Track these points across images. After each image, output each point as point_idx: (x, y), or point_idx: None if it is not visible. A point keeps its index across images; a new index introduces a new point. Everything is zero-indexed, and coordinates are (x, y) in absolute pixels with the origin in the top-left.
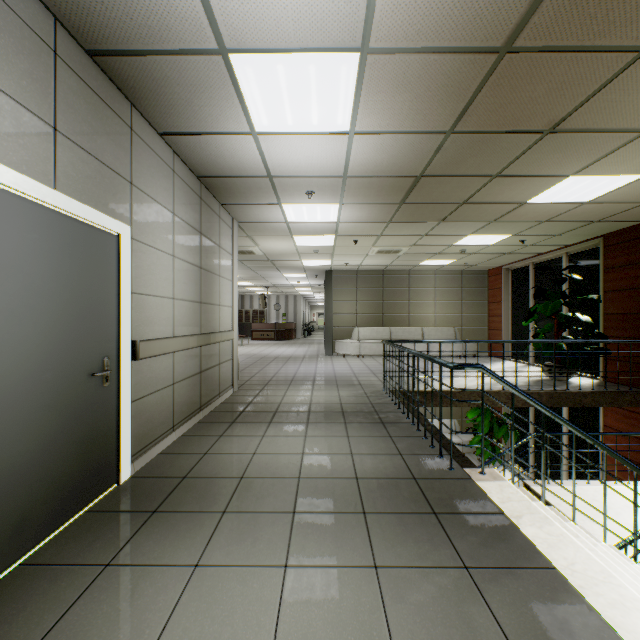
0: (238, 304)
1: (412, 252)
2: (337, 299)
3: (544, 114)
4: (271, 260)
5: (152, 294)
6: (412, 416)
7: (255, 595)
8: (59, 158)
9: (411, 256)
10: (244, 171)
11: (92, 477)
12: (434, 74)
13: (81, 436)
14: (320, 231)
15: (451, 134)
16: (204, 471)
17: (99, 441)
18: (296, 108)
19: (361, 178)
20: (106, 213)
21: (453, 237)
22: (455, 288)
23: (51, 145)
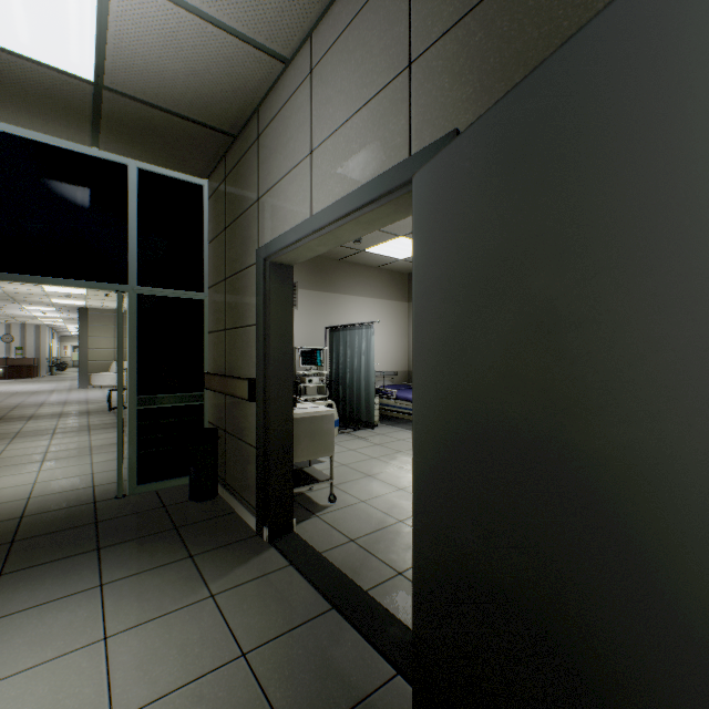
0: None
1: None
2: (94, 335)
3: None
4: (12, 296)
5: None
6: None
7: (40, 442)
8: None
9: None
10: None
11: None
12: None
13: None
14: None
15: None
16: None
17: None
18: None
19: None
20: None
21: None
22: None
23: None
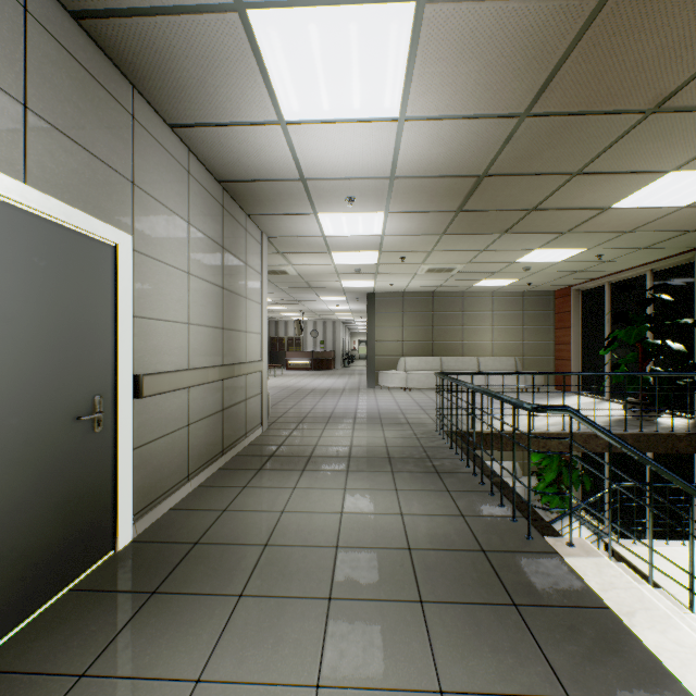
0: (272, 331)
1: (467, 270)
2: (381, 325)
3: (650, 86)
4: (307, 281)
5: (161, 318)
6: (473, 465)
7: None
8: (31, 144)
9: (466, 275)
10: (272, 173)
11: (78, 546)
12: (511, 31)
13: (62, 496)
14: (362, 246)
15: (526, 118)
16: (220, 535)
17: (88, 500)
18: (333, 86)
19: (411, 179)
20: (98, 217)
21: (517, 252)
22: (516, 312)
23: (19, 126)
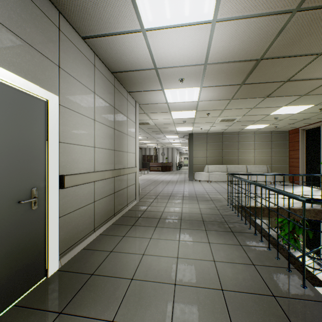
0: (143, 153)
1: (242, 120)
2: (195, 149)
3: None
4: (159, 128)
5: (77, 143)
6: (254, 229)
7: None
8: None
9: (241, 123)
10: (139, 65)
11: (20, 278)
12: None
13: (8, 249)
14: (187, 108)
15: (296, 12)
16: (106, 269)
17: (27, 250)
18: None
19: (216, 64)
20: (35, 83)
21: (272, 108)
22: (267, 142)
23: None
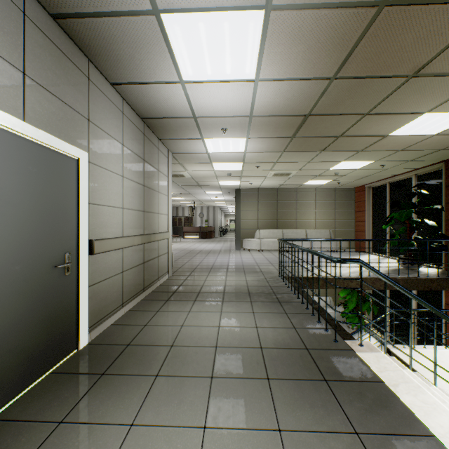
0: (174, 213)
1: (299, 175)
2: (244, 209)
3: (410, 61)
4: (196, 181)
5: (105, 204)
6: (302, 297)
7: None
8: (27, 96)
9: (298, 178)
10: (175, 113)
11: (55, 346)
12: (324, 27)
13: (46, 314)
14: (232, 159)
15: (334, 80)
16: (143, 340)
17: (61, 318)
18: (214, 60)
19: (263, 117)
20: (68, 142)
21: (330, 163)
22: (330, 201)
23: (20, 86)
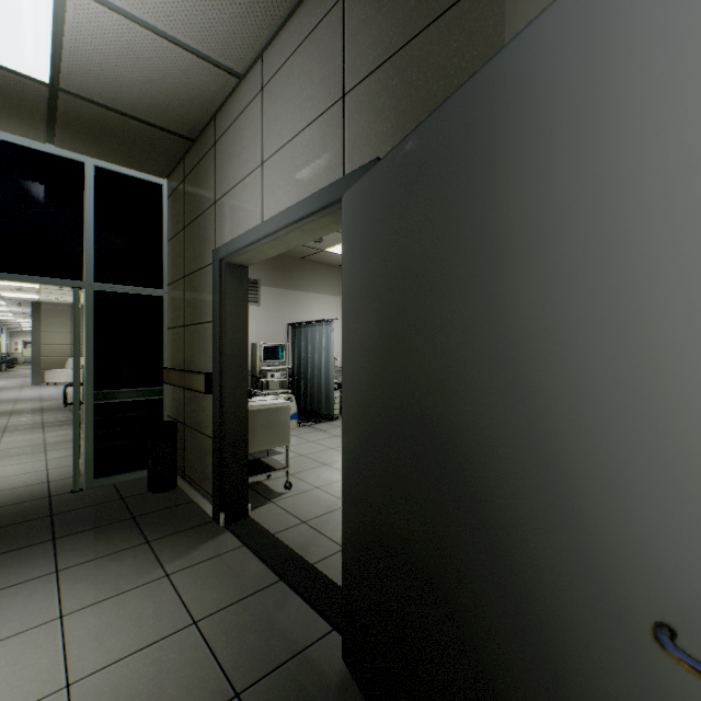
0: None
1: None
2: (48, 330)
3: None
4: None
5: None
6: None
7: None
8: None
9: None
10: None
11: None
12: None
13: None
14: None
15: None
16: None
17: None
18: None
19: None
20: None
21: None
22: None
23: None
